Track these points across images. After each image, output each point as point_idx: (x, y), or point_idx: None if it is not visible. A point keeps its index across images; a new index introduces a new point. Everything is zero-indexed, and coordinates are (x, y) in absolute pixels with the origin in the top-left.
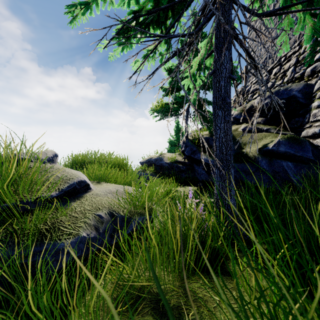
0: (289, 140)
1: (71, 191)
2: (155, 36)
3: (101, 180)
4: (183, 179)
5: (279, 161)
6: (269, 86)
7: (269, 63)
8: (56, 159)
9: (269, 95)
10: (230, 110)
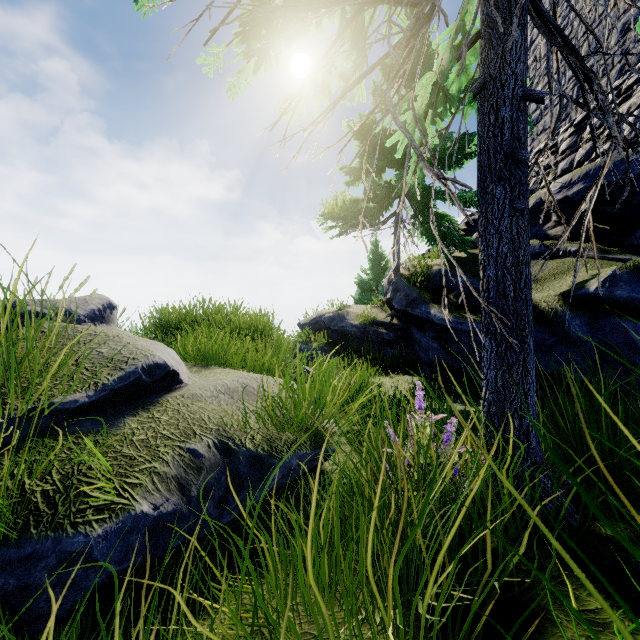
0: (638, 273)
1: (130, 389)
2: (330, 2)
3: (211, 361)
4: (388, 360)
5: (615, 320)
6: (580, 157)
7: (578, 108)
8: (112, 314)
9: (581, 176)
10: (525, 185)
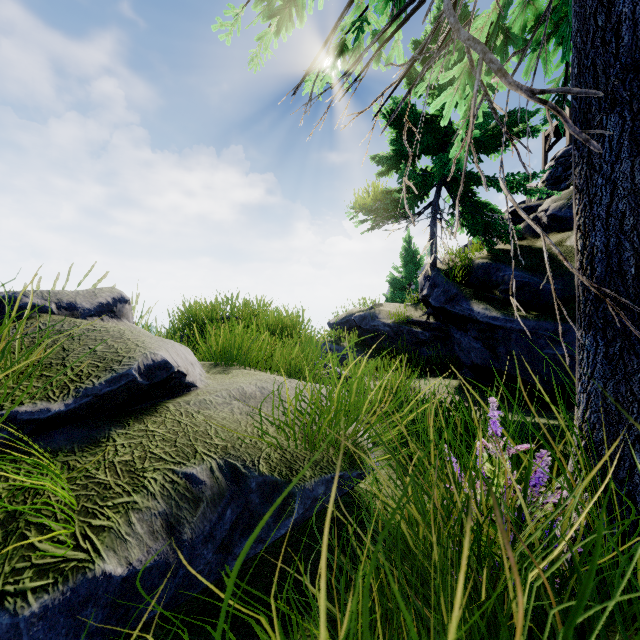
0: None
1: (122, 394)
2: None
3: (231, 361)
4: (424, 361)
5: None
6: None
7: None
8: (125, 309)
9: None
10: None
